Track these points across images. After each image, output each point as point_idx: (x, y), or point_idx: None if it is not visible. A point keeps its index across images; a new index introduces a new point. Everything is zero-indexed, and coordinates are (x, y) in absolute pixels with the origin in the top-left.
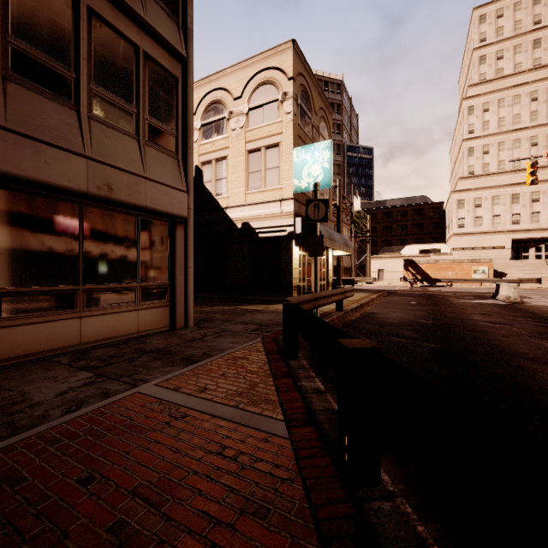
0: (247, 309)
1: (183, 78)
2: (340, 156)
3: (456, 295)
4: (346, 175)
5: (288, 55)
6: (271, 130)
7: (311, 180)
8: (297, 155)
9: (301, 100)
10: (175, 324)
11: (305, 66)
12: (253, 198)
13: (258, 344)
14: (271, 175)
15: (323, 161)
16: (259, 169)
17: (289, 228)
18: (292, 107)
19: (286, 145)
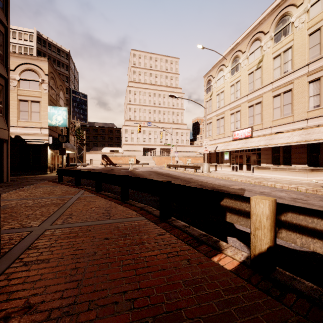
0: (26, 177)
1: (6, 85)
2: (68, 94)
3: (118, 169)
4: (71, 106)
5: (45, 63)
6: (34, 94)
7: (57, 122)
8: (50, 109)
9: (51, 84)
10: (3, 181)
11: (53, 68)
12: (22, 124)
13: (47, 181)
14: (35, 115)
15: (63, 115)
16: (27, 110)
17: (46, 141)
18: (47, 87)
19: (44, 104)
